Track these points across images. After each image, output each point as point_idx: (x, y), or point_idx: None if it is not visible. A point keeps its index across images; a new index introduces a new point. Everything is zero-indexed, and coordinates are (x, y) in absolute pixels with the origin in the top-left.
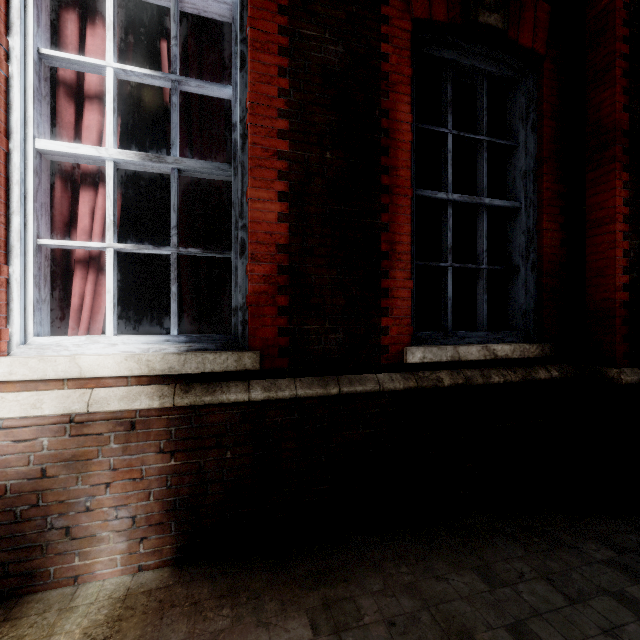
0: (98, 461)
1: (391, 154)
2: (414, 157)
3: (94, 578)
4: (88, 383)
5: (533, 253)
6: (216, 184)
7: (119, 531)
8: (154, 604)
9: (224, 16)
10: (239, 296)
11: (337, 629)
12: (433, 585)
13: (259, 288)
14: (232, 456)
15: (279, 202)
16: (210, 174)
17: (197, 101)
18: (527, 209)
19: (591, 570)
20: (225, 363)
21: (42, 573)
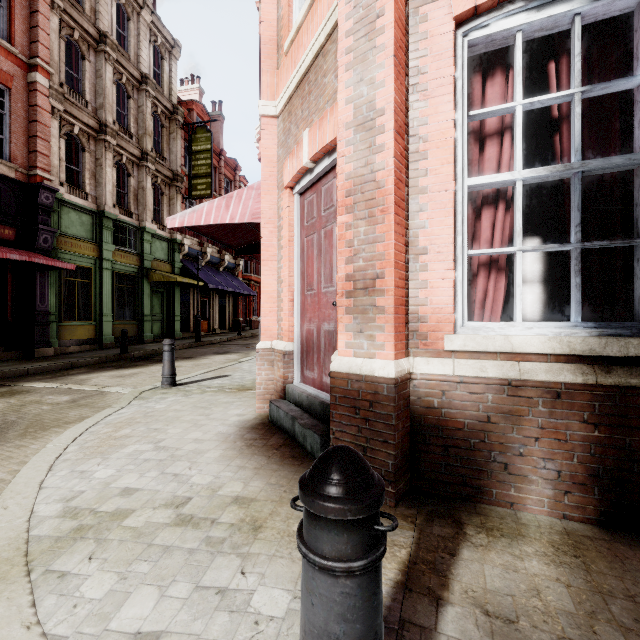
0: (528, 419)
1: None
2: None
3: (525, 509)
4: (514, 357)
5: None
6: (604, 176)
7: (545, 479)
8: (603, 549)
9: (626, 8)
10: None
11: None
12: None
13: None
14: None
15: None
16: (614, 168)
17: (588, 103)
18: None
19: None
20: None
21: (487, 491)
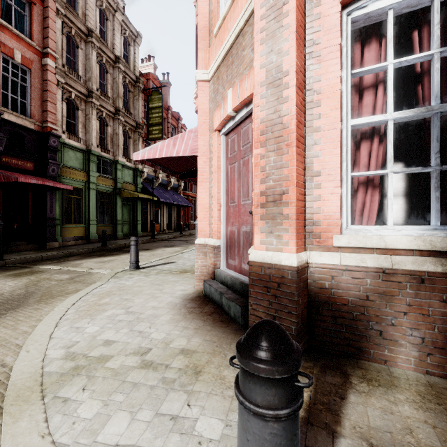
0: (398, 298)
1: None
2: None
3: (396, 366)
4: (387, 252)
5: None
6: None
7: (412, 343)
8: None
9: None
10: None
11: None
12: None
13: None
14: None
15: None
16: None
17: (444, 60)
18: None
19: None
20: None
21: (366, 351)
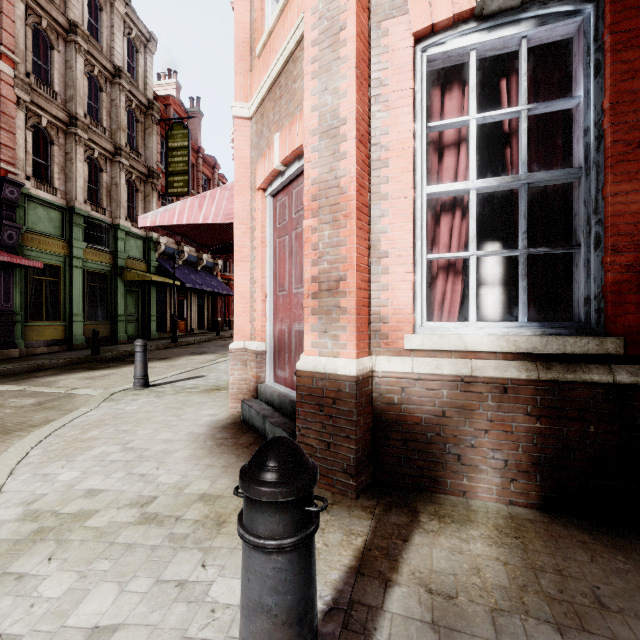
0: (479, 412)
1: None
2: None
3: (476, 497)
4: (467, 355)
5: None
6: (549, 188)
7: (494, 468)
8: (541, 530)
9: (567, 34)
10: (593, 286)
11: None
12: None
13: (620, 277)
14: (595, 431)
15: None
16: (556, 180)
17: (534, 120)
18: None
19: None
20: (585, 346)
21: (442, 481)
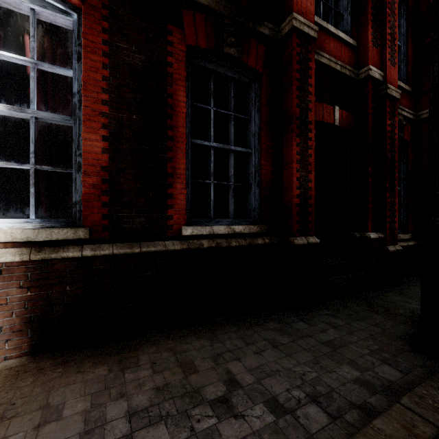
0: None
1: (174, 119)
2: (190, 121)
3: None
4: None
5: (258, 177)
6: (65, 127)
7: None
8: (13, 373)
9: (69, 26)
10: (77, 195)
11: (123, 369)
12: (183, 346)
13: (89, 191)
14: (70, 289)
15: (103, 141)
16: (58, 121)
17: (51, 75)
18: (255, 153)
19: (264, 332)
20: (66, 234)
21: None
